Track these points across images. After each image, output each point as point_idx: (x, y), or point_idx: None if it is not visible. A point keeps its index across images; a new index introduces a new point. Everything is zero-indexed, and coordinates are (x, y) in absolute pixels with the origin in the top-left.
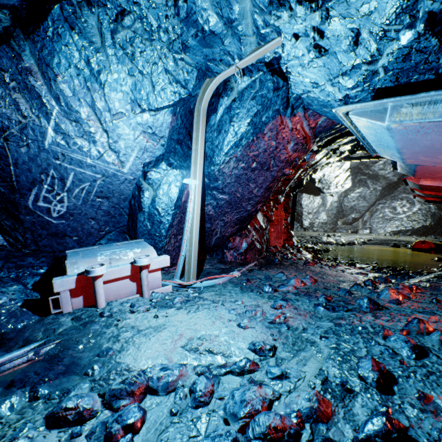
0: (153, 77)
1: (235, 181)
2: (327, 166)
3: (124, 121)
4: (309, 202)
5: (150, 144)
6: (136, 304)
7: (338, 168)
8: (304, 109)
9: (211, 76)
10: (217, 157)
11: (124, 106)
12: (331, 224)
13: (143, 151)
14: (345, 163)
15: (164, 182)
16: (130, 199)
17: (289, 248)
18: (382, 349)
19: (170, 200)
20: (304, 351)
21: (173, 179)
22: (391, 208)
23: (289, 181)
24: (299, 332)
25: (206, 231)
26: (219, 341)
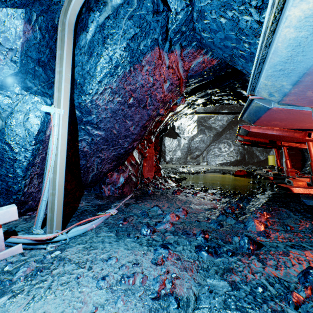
0: None
1: (111, 117)
2: (184, 117)
3: None
4: (170, 143)
5: None
6: None
7: (190, 119)
8: (181, 47)
9: None
10: (89, 85)
11: None
12: (183, 159)
13: None
14: (195, 116)
15: (18, 110)
16: None
17: (159, 179)
18: None
19: (27, 133)
20: None
21: (31, 106)
22: (218, 148)
23: (160, 124)
24: (192, 309)
25: (81, 168)
26: None
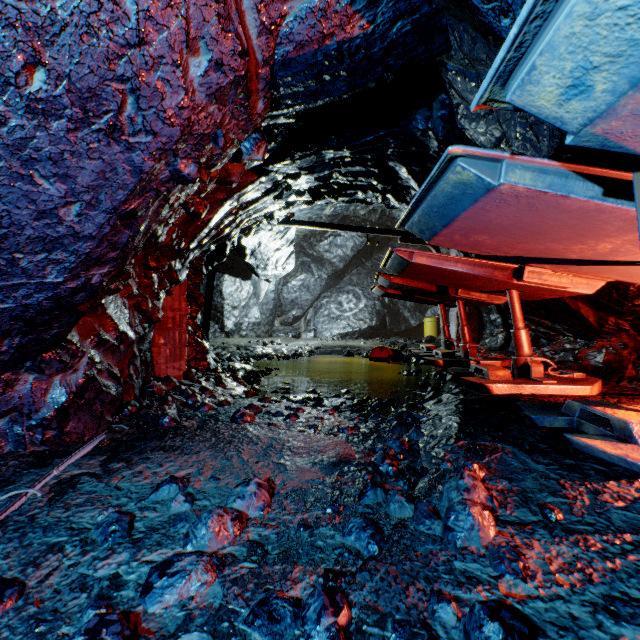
0: None
1: None
2: (266, 229)
3: None
4: (235, 290)
5: None
6: None
7: (281, 237)
8: None
9: None
10: None
11: None
12: (266, 326)
13: None
14: (291, 229)
15: None
16: None
17: (200, 378)
18: None
19: None
20: None
21: None
22: (337, 303)
23: (199, 230)
24: None
25: None
26: None
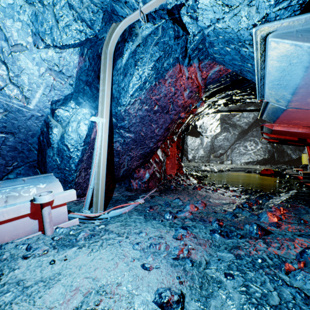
0: (56, 10)
1: (139, 122)
2: (206, 116)
3: (26, 55)
4: (192, 142)
5: (58, 82)
6: (33, 247)
7: (213, 118)
8: (198, 60)
9: (117, 20)
10: (123, 99)
11: (24, 38)
12: (206, 157)
13: (50, 89)
14: (217, 114)
15: (73, 120)
16: (39, 136)
17: (181, 176)
18: (293, 291)
19: (79, 137)
20: (214, 298)
21: (81, 117)
22: (244, 146)
23: (182, 125)
24: (203, 268)
25: (115, 164)
26: (121, 293)
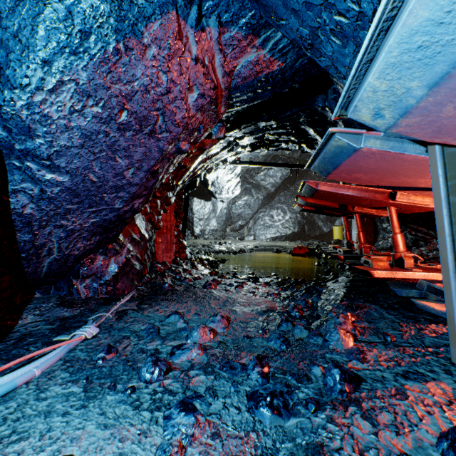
0: None
1: (81, 146)
2: (222, 168)
3: None
4: (201, 208)
5: None
6: None
7: (231, 172)
8: (219, 23)
9: None
10: (20, 68)
11: None
12: (221, 231)
13: None
14: (238, 167)
15: None
16: None
17: (182, 264)
18: None
19: None
20: None
21: None
22: (270, 216)
23: (184, 174)
24: None
25: (22, 248)
26: None
